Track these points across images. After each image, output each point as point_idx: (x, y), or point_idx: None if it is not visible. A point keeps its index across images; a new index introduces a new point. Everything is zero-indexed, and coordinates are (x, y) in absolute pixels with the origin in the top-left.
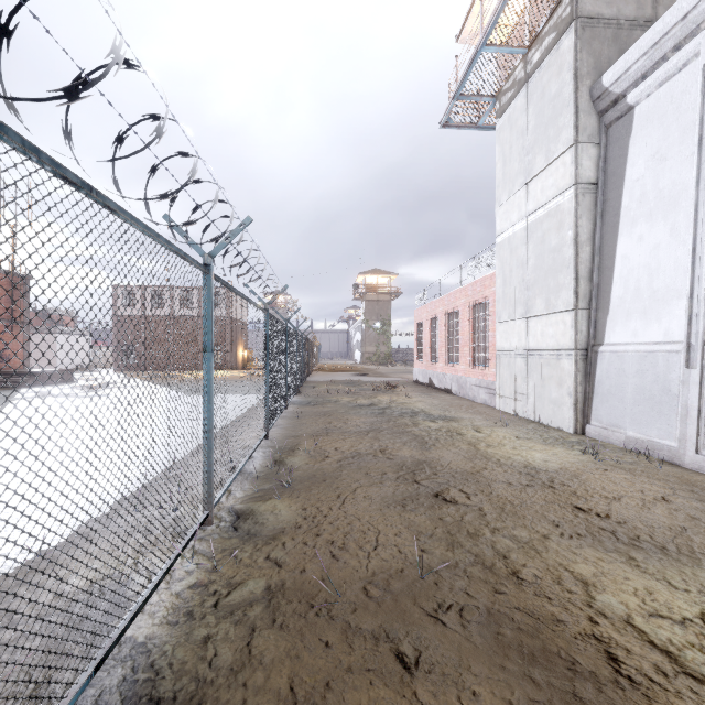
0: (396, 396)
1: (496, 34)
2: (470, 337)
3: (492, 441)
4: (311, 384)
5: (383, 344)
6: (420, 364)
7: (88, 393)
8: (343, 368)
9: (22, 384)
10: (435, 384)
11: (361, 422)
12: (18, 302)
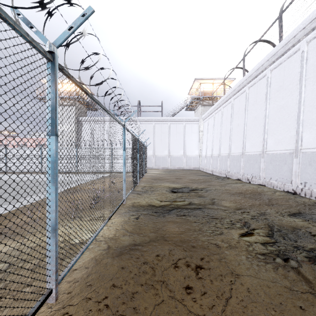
0: None
1: None
2: None
3: None
4: None
5: None
6: None
7: None
8: None
9: None
10: None
11: None
12: None
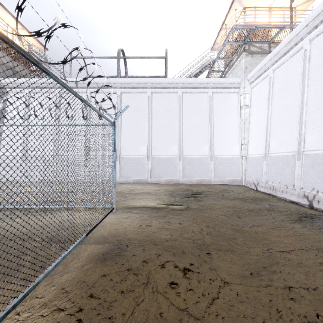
0: None
1: None
2: None
3: None
4: None
5: None
6: None
7: None
8: None
9: None
10: None
11: None
12: None
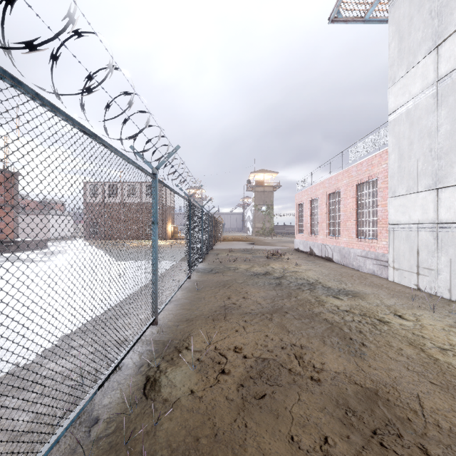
0: (285, 263)
1: None
2: (354, 213)
3: (437, 338)
4: (215, 252)
5: (268, 221)
6: (300, 236)
7: (43, 258)
8: (239, 238)
9: (6, 250)
10: (316, 253)
11: (261, 297)
12: (9, 191)
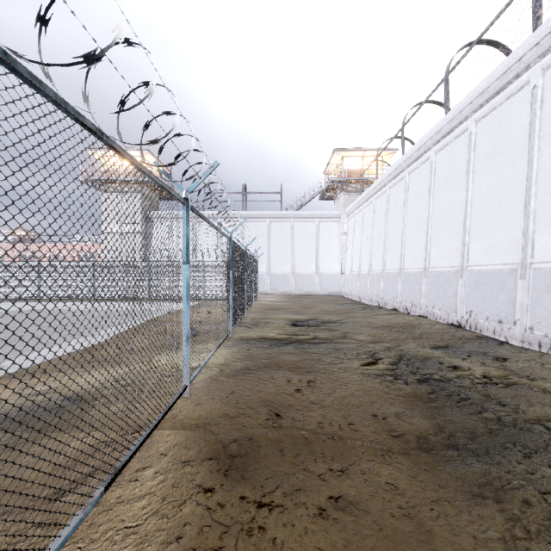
0: None
1: (103, 161)
2: None
3: None
4: None
5: None
6: None
7: None
8: None
9: None
10: None
11: None
12: None
